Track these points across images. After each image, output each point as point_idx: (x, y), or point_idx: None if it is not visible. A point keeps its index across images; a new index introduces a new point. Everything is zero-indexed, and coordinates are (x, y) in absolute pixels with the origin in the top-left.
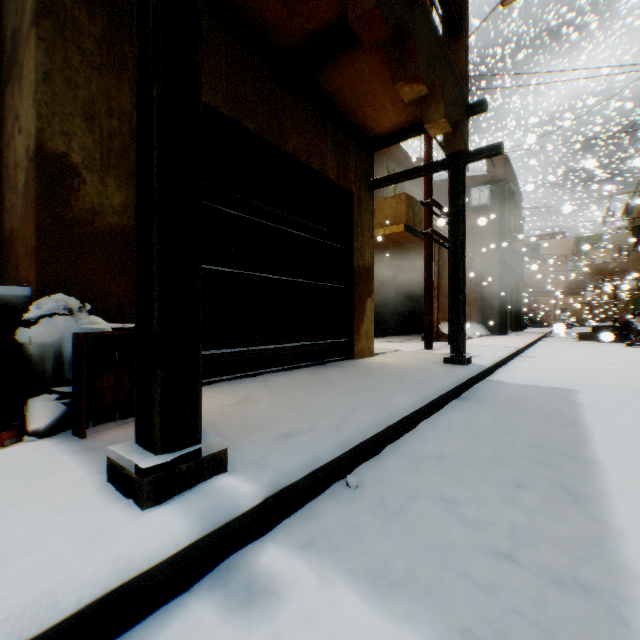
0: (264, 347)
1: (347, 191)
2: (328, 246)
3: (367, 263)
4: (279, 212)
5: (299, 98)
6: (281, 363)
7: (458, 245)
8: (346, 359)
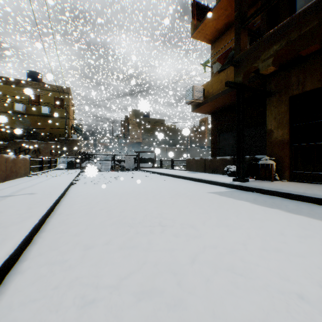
0: None
1: None
2: None
3: None
4: None
5: None
6: None
7: None
8: None
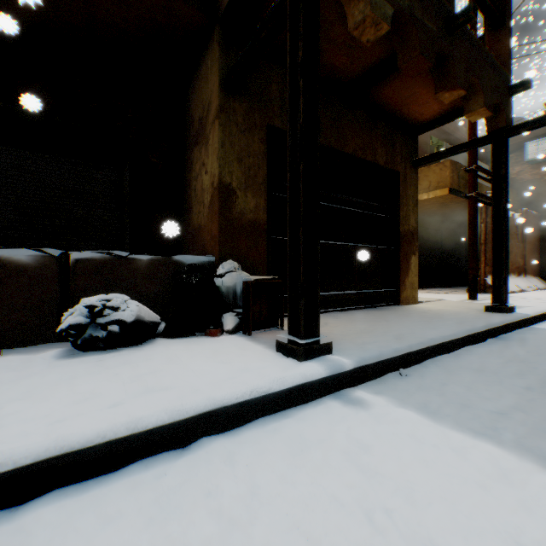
0: (332, 293)
1: (394, 172)
2: (378, 217)
3: (411, 227)
4: (342, 196)
5: (356, 111)
6: (343, 305)
7: (499, 209)
8: (393, 304)
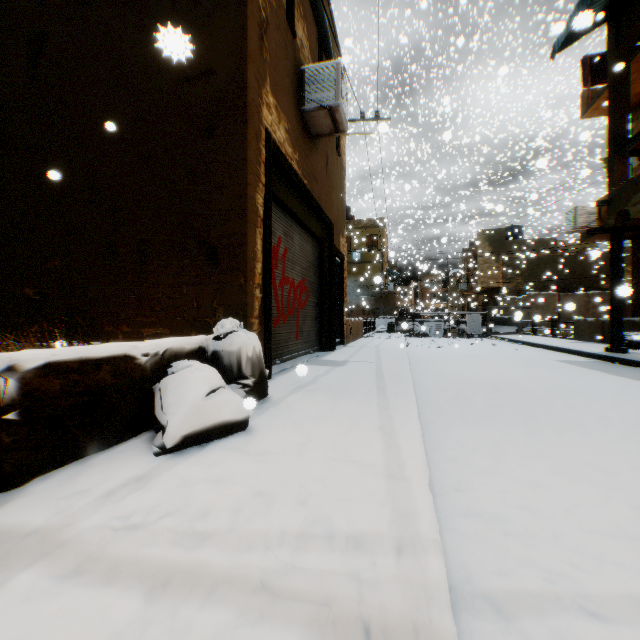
0: None
1: None
2: None
3: None
4: None
5: None
6: None
7: None
8: None
